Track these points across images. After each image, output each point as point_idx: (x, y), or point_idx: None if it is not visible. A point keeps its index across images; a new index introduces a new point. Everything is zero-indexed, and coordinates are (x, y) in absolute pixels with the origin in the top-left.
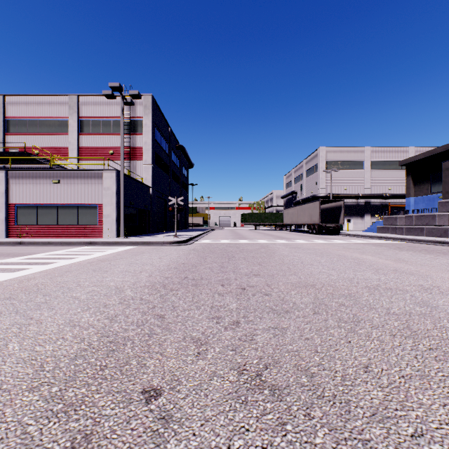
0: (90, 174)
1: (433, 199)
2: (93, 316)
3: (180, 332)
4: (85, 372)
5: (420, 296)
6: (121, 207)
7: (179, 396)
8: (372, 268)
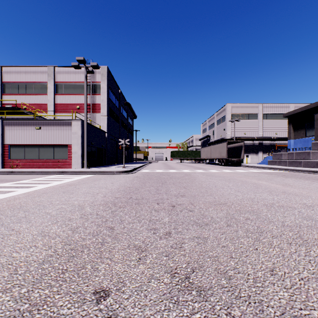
0: (63, 122)
1: (308, 141)
2: (60, 227)
3: (126, 241)
4: (49, 275)
5: (305, 212)
6: (84, 146)
7: (124, 297)
8: (267, 190)
